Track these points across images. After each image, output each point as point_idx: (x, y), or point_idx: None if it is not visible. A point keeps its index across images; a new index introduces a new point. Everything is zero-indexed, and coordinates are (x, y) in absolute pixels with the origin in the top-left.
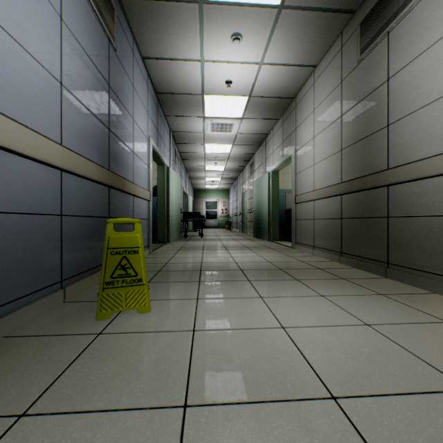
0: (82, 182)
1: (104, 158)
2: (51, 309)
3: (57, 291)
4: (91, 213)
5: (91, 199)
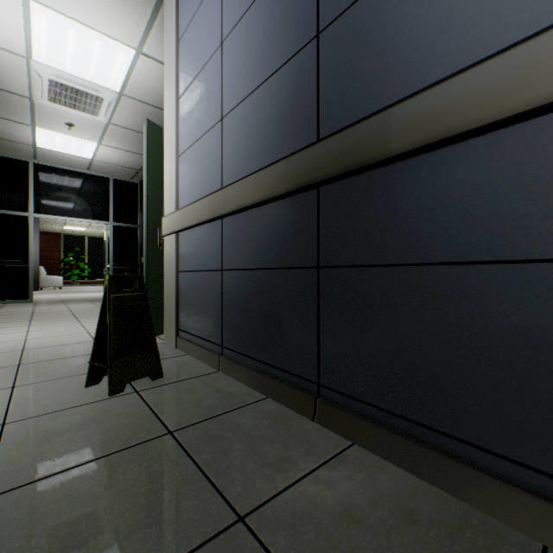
0: (247, 217)
1: (300, 130)
2: (209, 365)
3: (217, 353)
4: (264, 263)
5: (264, 237)
